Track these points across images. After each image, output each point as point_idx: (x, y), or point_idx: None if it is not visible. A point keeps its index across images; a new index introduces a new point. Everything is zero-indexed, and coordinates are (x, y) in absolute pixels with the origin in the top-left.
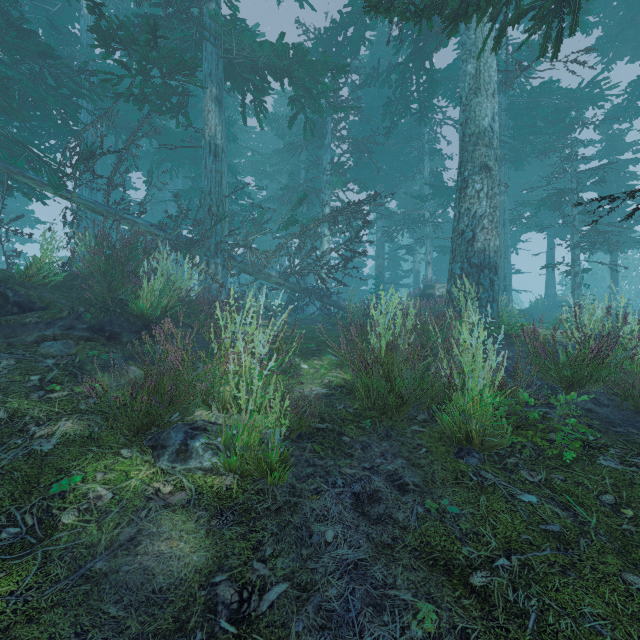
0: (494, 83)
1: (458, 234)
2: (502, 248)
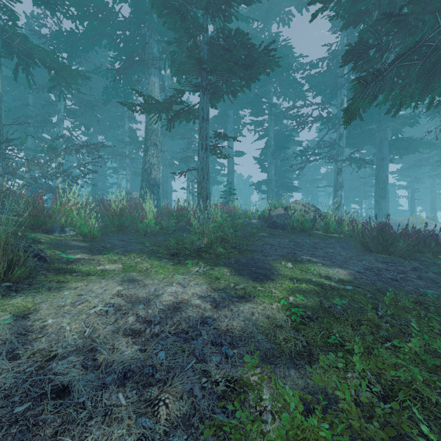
0: None
1: (145, 170)
2: (165, 178)
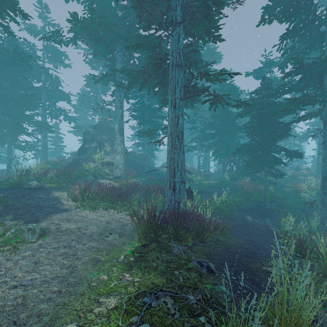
0: None
1: (318, 163)
2: None
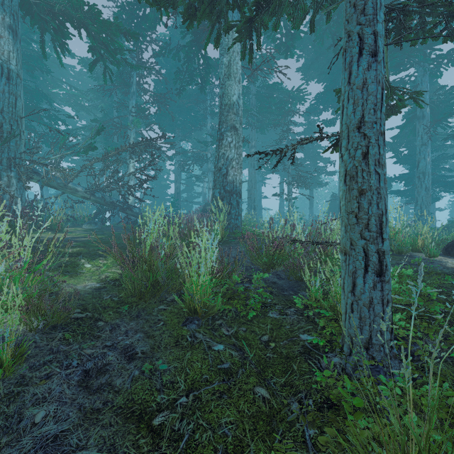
0: (240, 74)
1: (218, 170)
2: (253, 182)
